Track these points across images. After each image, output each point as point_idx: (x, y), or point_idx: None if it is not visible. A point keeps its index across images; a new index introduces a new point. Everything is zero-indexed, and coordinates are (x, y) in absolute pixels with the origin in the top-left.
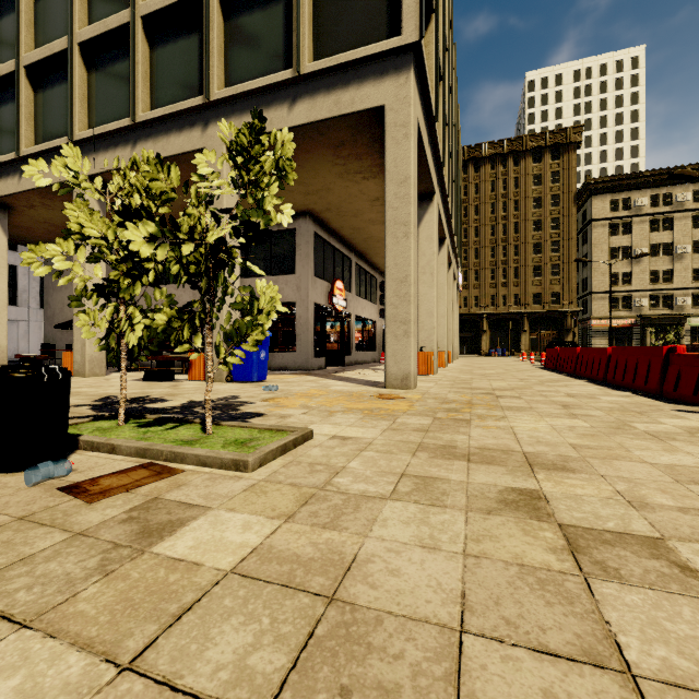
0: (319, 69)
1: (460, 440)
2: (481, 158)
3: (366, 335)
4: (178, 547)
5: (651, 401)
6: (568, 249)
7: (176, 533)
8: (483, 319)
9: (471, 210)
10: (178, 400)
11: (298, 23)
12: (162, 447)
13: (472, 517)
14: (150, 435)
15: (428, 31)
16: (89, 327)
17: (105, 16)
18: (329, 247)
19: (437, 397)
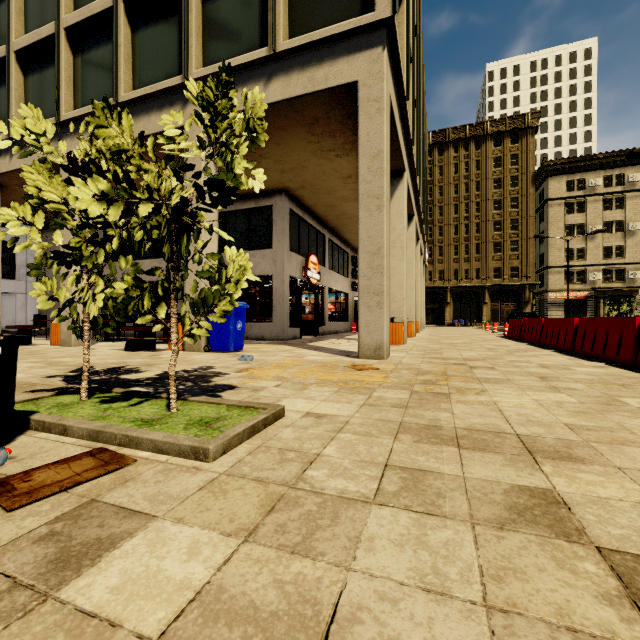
0: (294, 46)
1: (443, 419)
2: (444, 143)
3: (338, 307)
4: (95, 589)
5: (628, 372)
6: (526, 227)
7: (100, 561)
8: (447, 292)
9: (435, 190)
10: (153, 370)
11: (273, 2)
12: (115, 429)
13: (481, 534)
14: (109, 412)
15: (399, 12)
16: (45, 296)
17: (90, 2)
18: (303, 223)
19: (410, 367)
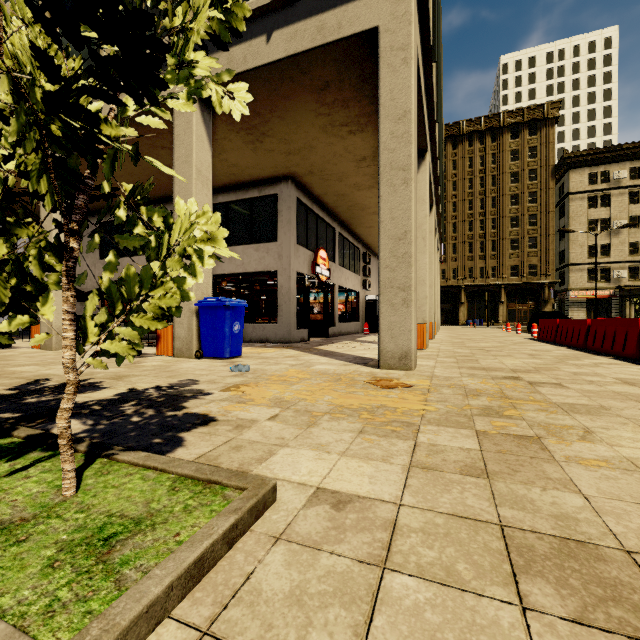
0: None
1: (580, 515)
2: (458, 136)
3: (348, 306)
4: None
5: None
6: (545, 222)
7: None
8: (461, 291)
9: (449, 186)
10: (117, 387)
11: None
12: None
13: None
14: None
15: None
16: None
17: None
18: (312, 215)
19: (451, 383)
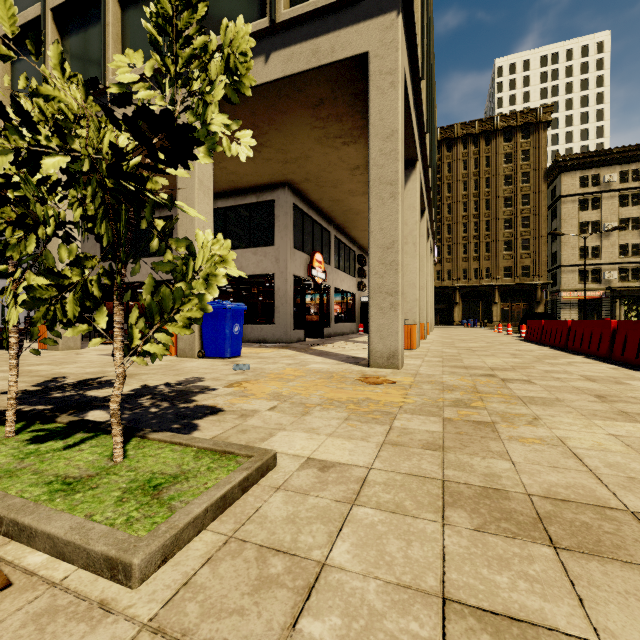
0: (296, 15)
1: (504, 474)
2: (453, 139)
3: (344, 307)
4: None
5: None
6: (538, 224)
7: None
8: (455, 291)
9: (444, 188)
10: (130, 384)
11: None
12: (3, 508)
13: None
14: (27, 462)
15: None
16: None
17: None
18: (308, 219)
19: (432, 380)
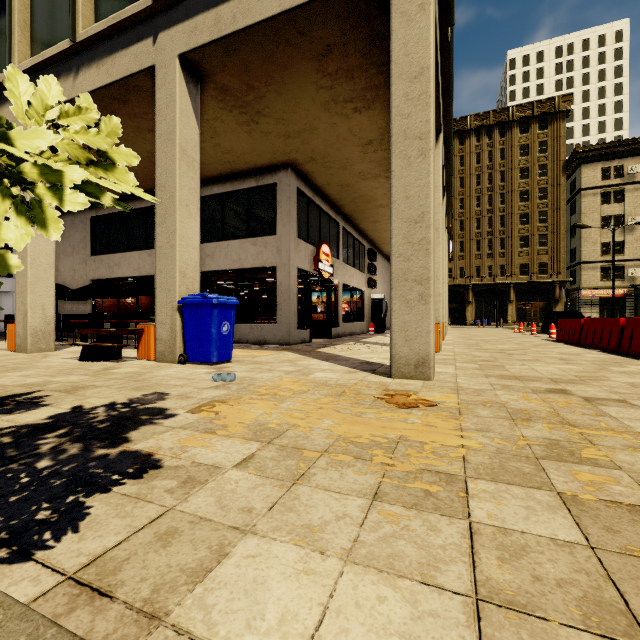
0: None
1: None
2: (466, 131)
3: (353, 306)
4: None
5: None
6: (556, 219)
7: None
8: (468, 290)
9: (456, 182)
10: (60, 404)
11: None
12: None
13: None
14: None
15: None
16: None
17: None
18: (314, 207)
19: (485, 399)
